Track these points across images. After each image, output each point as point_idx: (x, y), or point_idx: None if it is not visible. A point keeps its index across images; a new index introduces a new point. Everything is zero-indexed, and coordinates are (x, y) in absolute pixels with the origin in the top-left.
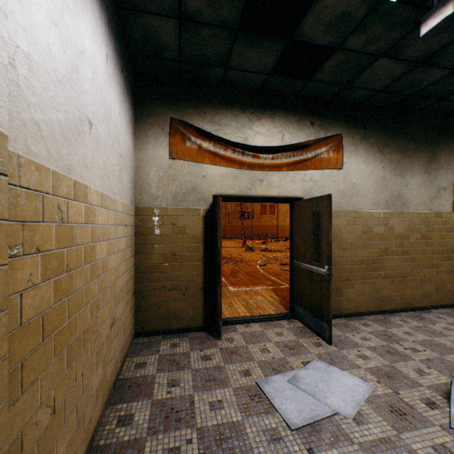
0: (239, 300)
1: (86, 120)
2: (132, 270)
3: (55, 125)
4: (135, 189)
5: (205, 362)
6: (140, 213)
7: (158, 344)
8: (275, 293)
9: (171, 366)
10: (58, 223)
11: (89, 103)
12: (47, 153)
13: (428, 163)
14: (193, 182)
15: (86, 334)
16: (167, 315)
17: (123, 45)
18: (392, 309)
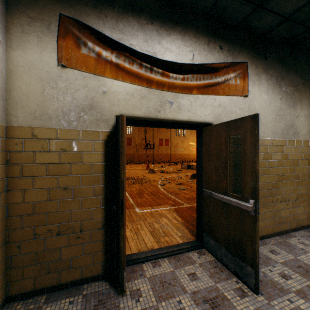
0: (145, 225)
1: None
2: None
3: None
4: (6, 101)
5: None
6: (14, 134)
7: None
8: (178, 214)
9: None
10: None
11: None
12: None
13: None
14: (90, 98)
15: None
16: (54, 266)
17: None
18: (287, 230)
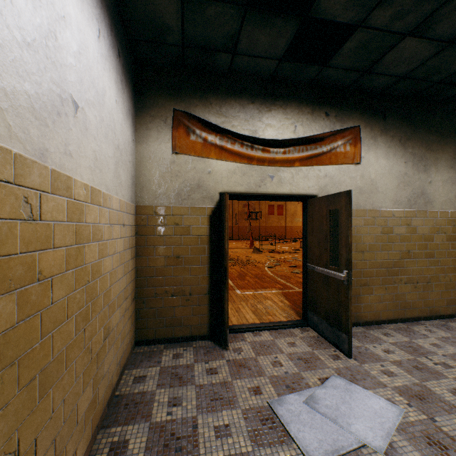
0: (247, 305)
1: (69, 100)
2: (132, 274)
3: (20, 97)
4: (136, 186)
5: (210, 377)
6: (141, 212)
7: (160, 354)
8: (285, 297)
9: (173, 381)
10: (25, 221)
11: (74, 80)
12: (6, 130)
13: (454, 157)
14: (198, 179)
15: (69, 352)
16: (169, 322)
17: (120, 27)
18: (415, 317)
